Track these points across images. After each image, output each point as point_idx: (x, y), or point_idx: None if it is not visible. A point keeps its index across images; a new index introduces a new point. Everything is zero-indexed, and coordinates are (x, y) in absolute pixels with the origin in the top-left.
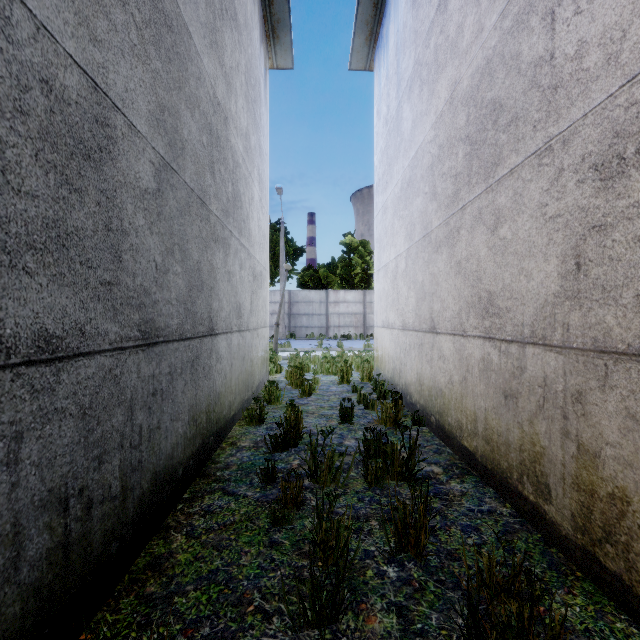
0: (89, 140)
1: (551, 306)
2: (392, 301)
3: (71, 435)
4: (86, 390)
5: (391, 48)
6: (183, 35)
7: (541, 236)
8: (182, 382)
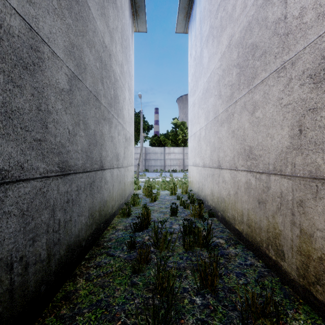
0: (26, 58)
1: (285, 153)
2: (198, 152)
3: (14, 226)
4: (24, 200)
5: (197, 20)
6: (85, 7)
7: (279, 115)
8: (84, 195)
